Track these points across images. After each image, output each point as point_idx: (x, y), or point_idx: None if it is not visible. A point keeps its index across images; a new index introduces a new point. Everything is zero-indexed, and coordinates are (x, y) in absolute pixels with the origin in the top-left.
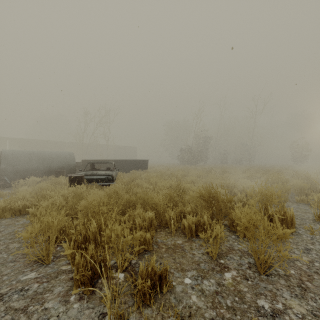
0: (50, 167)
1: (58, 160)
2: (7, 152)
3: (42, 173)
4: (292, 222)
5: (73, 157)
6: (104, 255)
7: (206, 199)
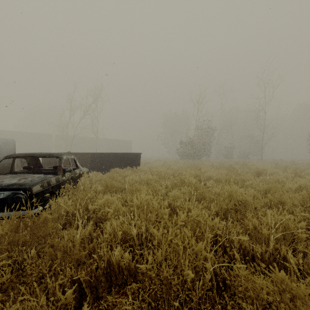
0: None
1: None
2: None
3: None
4: None
5: (11, 148)
6: None
7: None
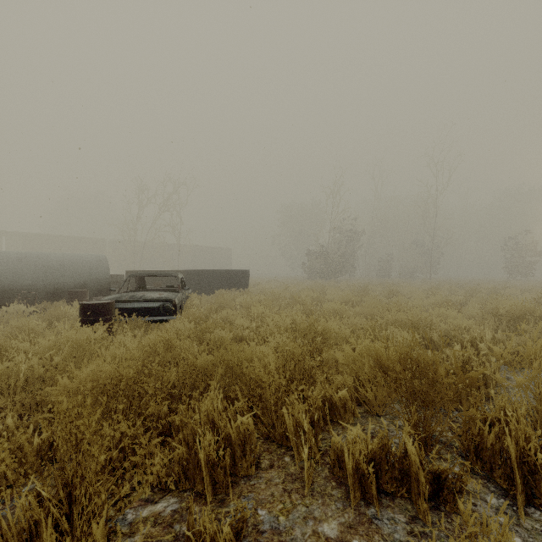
0: (59, 284)
1: (75, 270)
2: None
3: (43, 296)
4: None
5: (106, 265)
6: None
7: (398, 376)
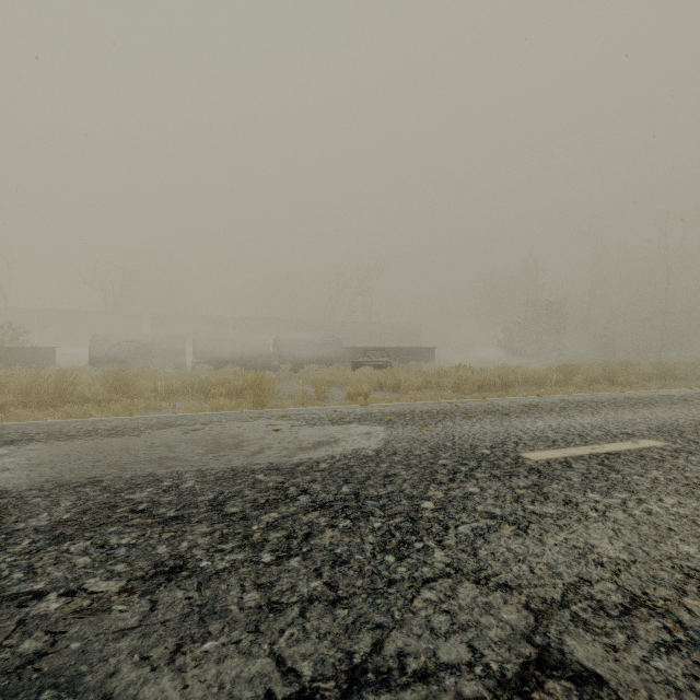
0: (320, 355)
1: (327, 347)
2: (284, 339)
3: (313, 362)
4: (513, 385)
5: (341, 344)
6: (398, 382)
7: (458, 370)
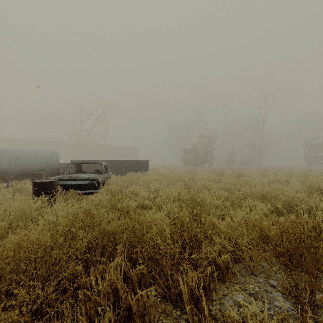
0: (26, 168)
1: (36, 160)
2: None
3: (15, 176)
4: None
5: (57, 157)
6: None
7: (285, 250)
